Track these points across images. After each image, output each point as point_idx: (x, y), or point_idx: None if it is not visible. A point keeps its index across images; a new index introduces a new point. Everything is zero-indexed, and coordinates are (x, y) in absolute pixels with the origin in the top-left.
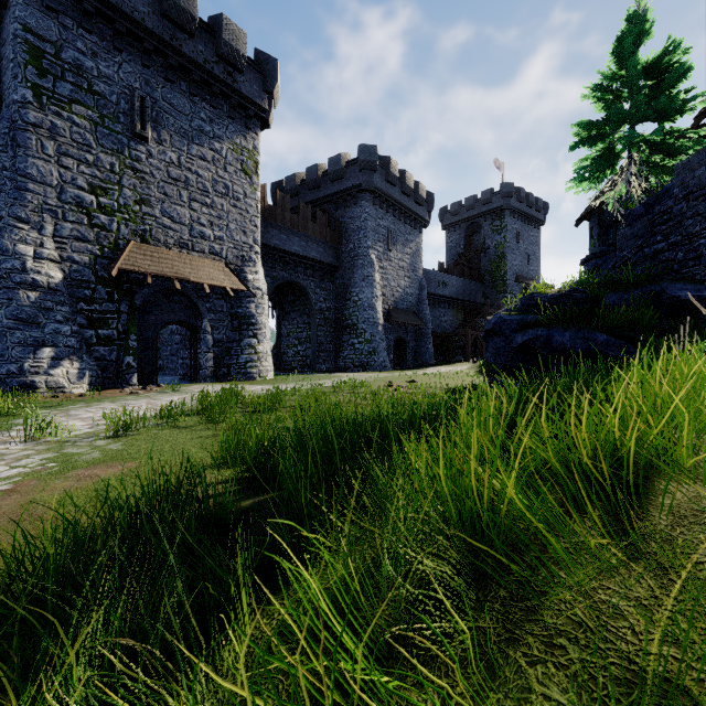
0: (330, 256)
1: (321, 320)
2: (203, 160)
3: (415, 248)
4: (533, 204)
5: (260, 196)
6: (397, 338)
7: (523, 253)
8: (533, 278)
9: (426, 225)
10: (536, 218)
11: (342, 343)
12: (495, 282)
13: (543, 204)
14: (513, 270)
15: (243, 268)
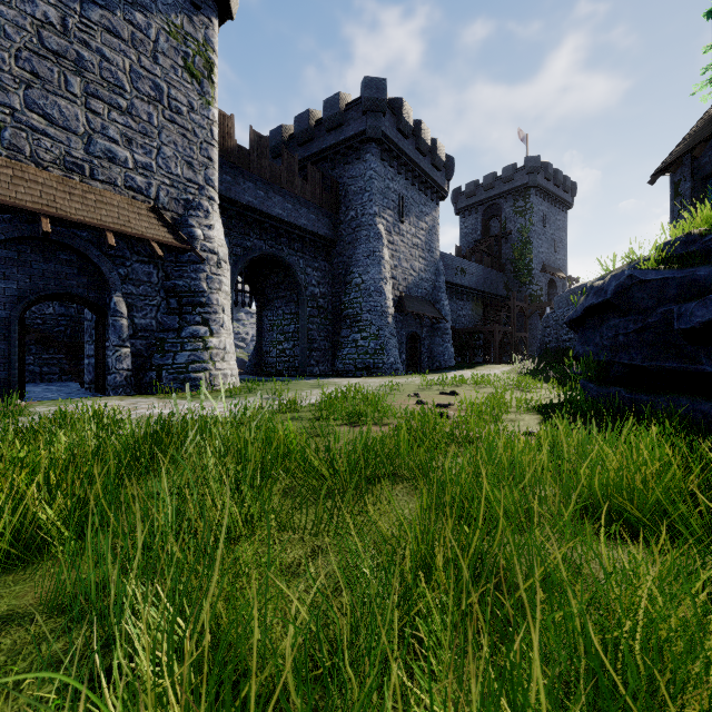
0: (325, 226)
1: (313, 309)
2: (113, 35)
3: (431, 224)
4: (561, 183)
5: (225, 131)
6: (410, 333)
7: (549, 239)
8: (560, 268)
9: (444, 196)
10: (564, 200)
11: (340, 339)
12: (519, 272)
13: (571, 184)
14: (539, 258)
15: (186, 218)
